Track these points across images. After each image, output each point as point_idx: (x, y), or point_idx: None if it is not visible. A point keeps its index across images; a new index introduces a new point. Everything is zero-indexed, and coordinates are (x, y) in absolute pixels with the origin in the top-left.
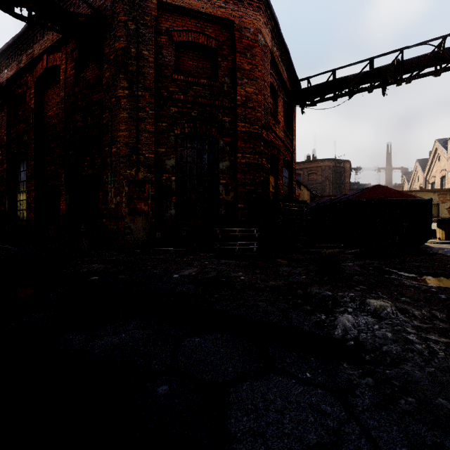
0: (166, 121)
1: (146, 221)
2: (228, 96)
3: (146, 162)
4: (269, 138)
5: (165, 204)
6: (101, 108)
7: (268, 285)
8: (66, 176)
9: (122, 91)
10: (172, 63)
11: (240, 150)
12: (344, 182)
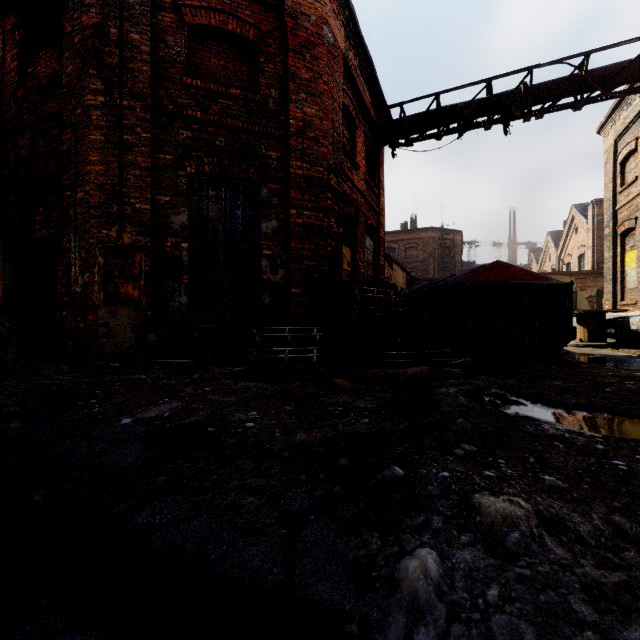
0: (172, 151)
1: (136, 315)
2: (276, 119)
3: (136, 217)
4: (341, 189)
5: (170, 286)
6: (61, 126)
7: (292, 442)
8: (4, 239)
9: (94, 96)
10: (183, 59)
11: (295, 204)
12: (454, 261)
